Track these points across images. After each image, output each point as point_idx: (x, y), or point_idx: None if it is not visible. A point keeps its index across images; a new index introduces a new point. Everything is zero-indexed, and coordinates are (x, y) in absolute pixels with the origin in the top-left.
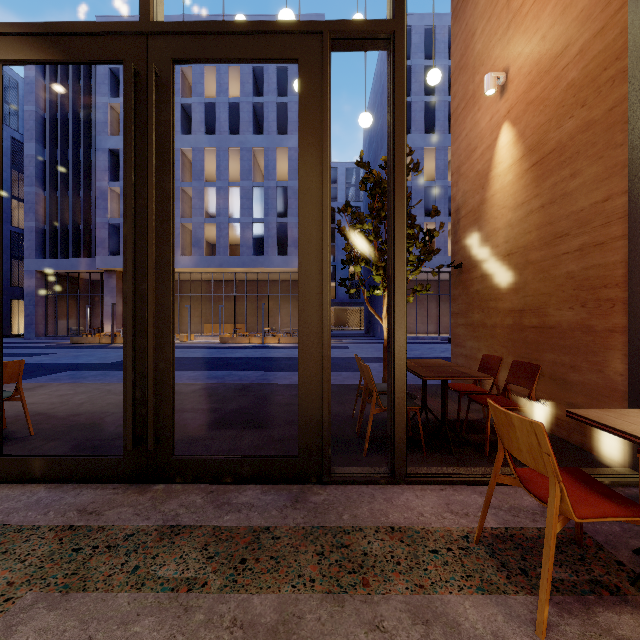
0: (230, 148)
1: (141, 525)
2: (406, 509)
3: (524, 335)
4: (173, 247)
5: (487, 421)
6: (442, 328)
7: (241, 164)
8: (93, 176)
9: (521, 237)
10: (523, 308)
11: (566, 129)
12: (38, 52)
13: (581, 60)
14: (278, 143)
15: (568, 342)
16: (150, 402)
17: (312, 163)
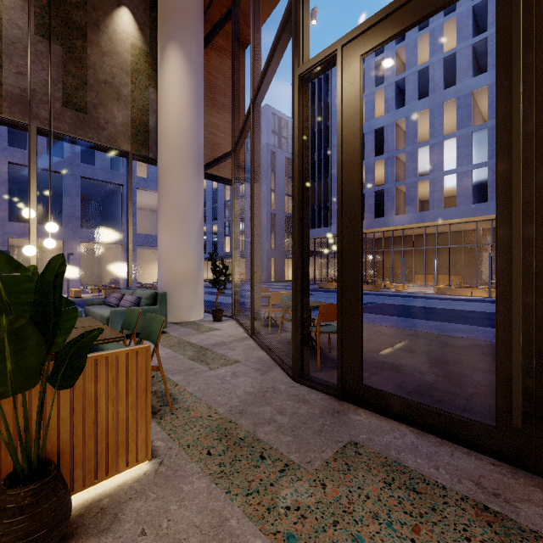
0: (444, 102)
1: None
2: None
3: None
4: None
5: None
6: None
7: (457, 113)
8: (329, 167)
9: None
10: None
11: None
12: (395, 27)
13: None
14: None
15: None
16: None
17: None
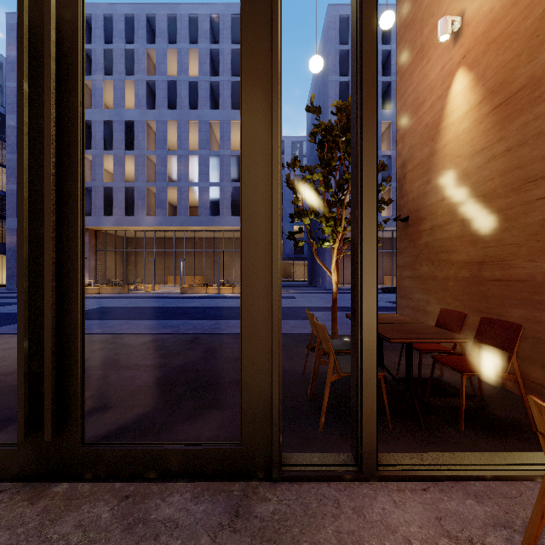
0: (190, 121)
1: None
2: (386, 530)
3: (484, 288)
4: (83, 180)
5: (461, 389)
6: None
7: (199, 135)
8: None
9: (480, 185)
10: (483, 260)
11: (542, 60)
12: None
13: None
14: (232, 117)
15: (544, 297)
16: (47, 379)
17: (258, 74)
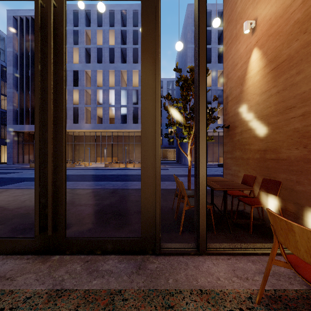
0: (109, 70)
1: (37, 289)
2: (208, 274)
3: (266, 164)
4: (65, 111)
5: (251, 214)
6: (214, 159)
7: (115, 78)
8: None
9: (265, 110)
10: (266, 149)
11: (293, 47)
12: None
13: (303, 7)
14: (133, 67)
15: (295, 168)
16: (50, 206)
17: (149, 60)
